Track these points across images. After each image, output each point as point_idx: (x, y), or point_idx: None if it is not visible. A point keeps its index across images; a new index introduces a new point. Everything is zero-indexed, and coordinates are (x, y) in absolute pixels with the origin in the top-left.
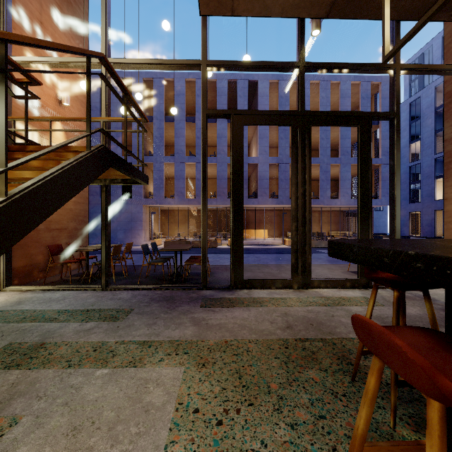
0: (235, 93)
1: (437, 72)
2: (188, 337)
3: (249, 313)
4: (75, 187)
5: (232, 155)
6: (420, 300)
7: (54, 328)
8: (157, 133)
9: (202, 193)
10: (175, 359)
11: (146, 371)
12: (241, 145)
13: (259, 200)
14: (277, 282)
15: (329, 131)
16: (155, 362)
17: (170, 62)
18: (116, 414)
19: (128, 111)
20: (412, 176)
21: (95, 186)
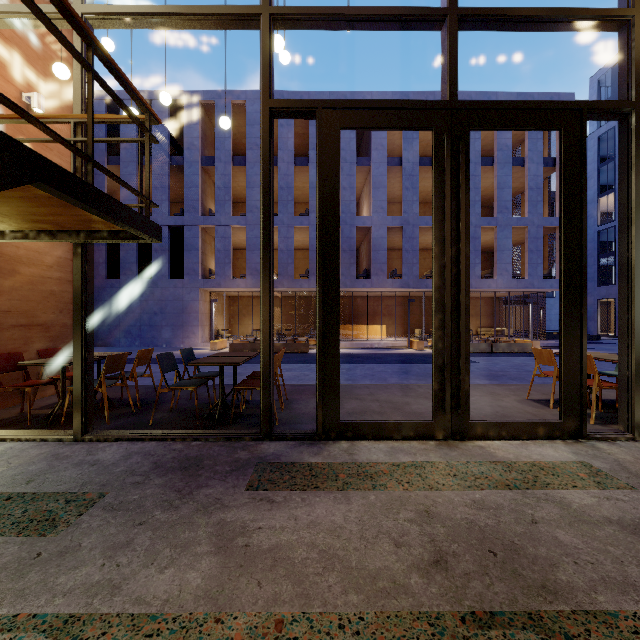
0: None
1: None
2: (188, 600)
3: (347, 509)
4: None
5: (319, 186)
6: None
7: None
8: (220, 181)
9: (262, 257)
10: None
11: None
12: (337, 167)
13: (373, 281)
14: (404, 426)
15: (479, 177)
16: None
17: (202, 10)
18: None
19: (102, 84)
20: (602, 245)
21: (130, 260)
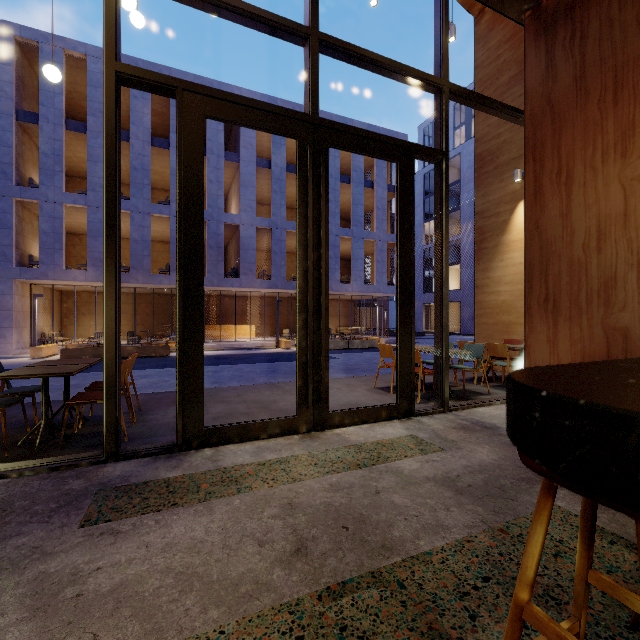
0: None
1: (488, 108)
2: None
3: (210, 520)
4: None
5: (179, 173)
6: (482, 431)
7: None
8: (47, 146)
9: (105, 245)
10: None
11: None
12: (200, 157)
13: (242, 280)
14: (271, 424)
15: (338, 192)
16: None
17: None
18: None
19: None
20: (426, 261)
21: None
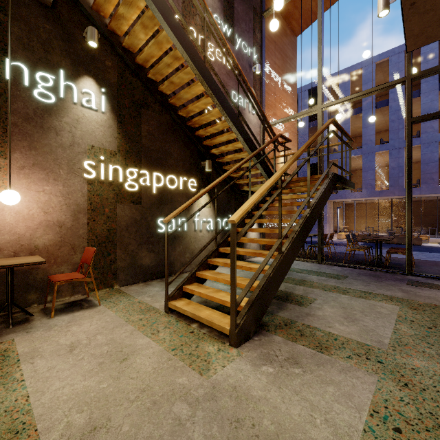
0: None
1: None
2: (399, 296)
3: None
4: (325, 200)
5: None
6: None
7: (304, 275)
8: None
9: (406, 191)
10: (391, 302)
11: (372, 301)
12: None
13: None
14: None
15: None
16: (376, 300)
17: (373, 90)
18: (362, 309)
19: (343, 142)
20: None
21: None
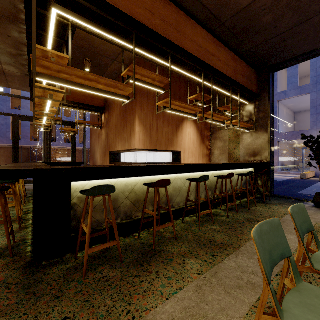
0: None
1: None
2: None
3: None
4: None
5: (13, 132)
6: None
7: None
8: None
9: None
10: None
11: None
12: (18, 128)
13: (57, 143)
14: None
15: None
16: None
17: None
18: None
19: None
20: None
21: None
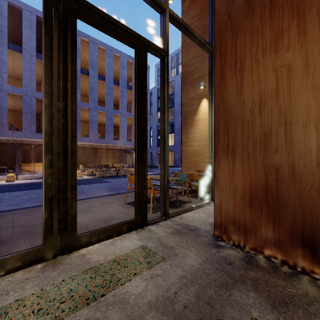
0: (21, 23)
1: (190, 35)
2: None
3: None
4: None
5: None
6: (189, 233)
7: None
8: None
9: None
10: None
11: None
12: None
13: None
14: (9, 260)
15: (113, 89)
16: None
17: None
18: None
19: None
20: (159, 131)
21: None
